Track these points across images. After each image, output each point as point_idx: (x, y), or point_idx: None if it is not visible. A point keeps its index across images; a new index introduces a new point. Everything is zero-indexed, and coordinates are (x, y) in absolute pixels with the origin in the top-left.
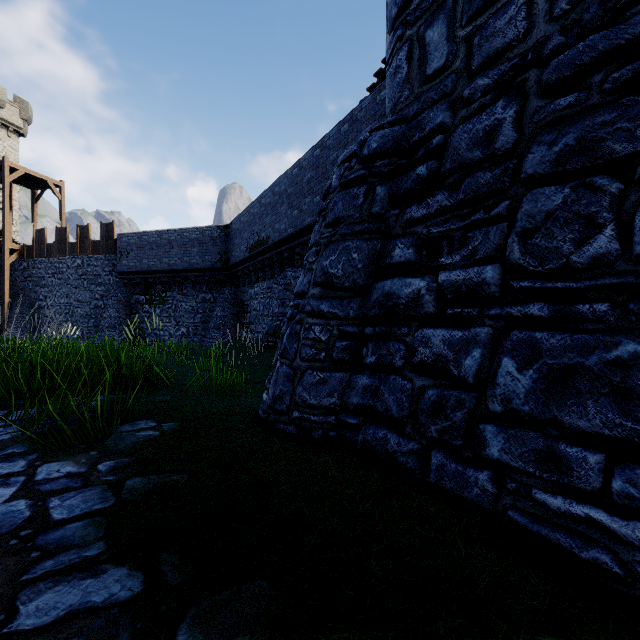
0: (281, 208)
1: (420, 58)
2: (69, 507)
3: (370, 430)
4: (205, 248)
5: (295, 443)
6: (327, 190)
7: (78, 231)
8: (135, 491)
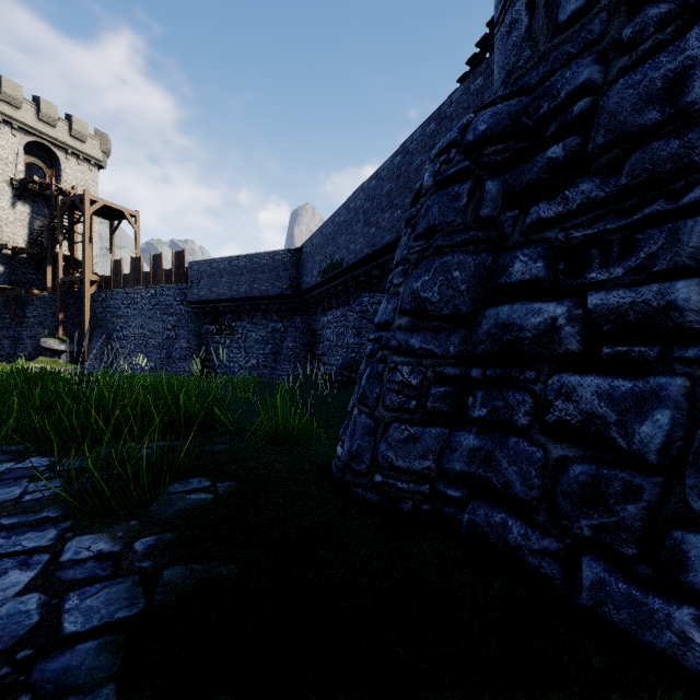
0: (357, 226)
1: (548, 2)
2: (87, 611)
3: (480, 510)
4: (275, 274)
5: (378, 519)
6: (417, 193)
7: (151, 260)
8: (171, 590)
